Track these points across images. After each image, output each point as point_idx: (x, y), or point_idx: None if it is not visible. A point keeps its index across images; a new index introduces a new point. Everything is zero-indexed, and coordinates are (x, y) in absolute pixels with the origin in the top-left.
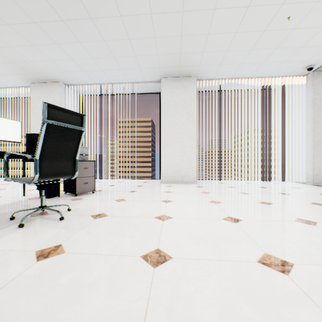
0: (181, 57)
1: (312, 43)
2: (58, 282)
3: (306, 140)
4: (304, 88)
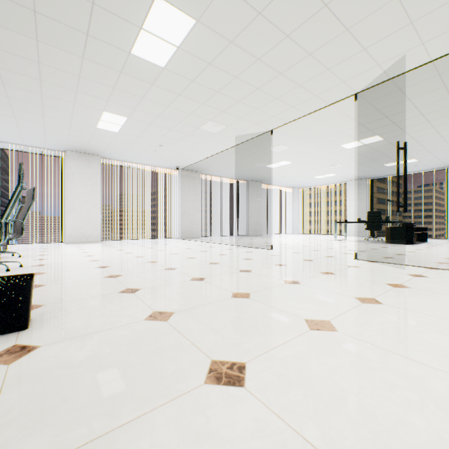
0: (89, 146)
1: (173, 159)
2: (60, 260)
3: (179, 211)
4: (178, 177)
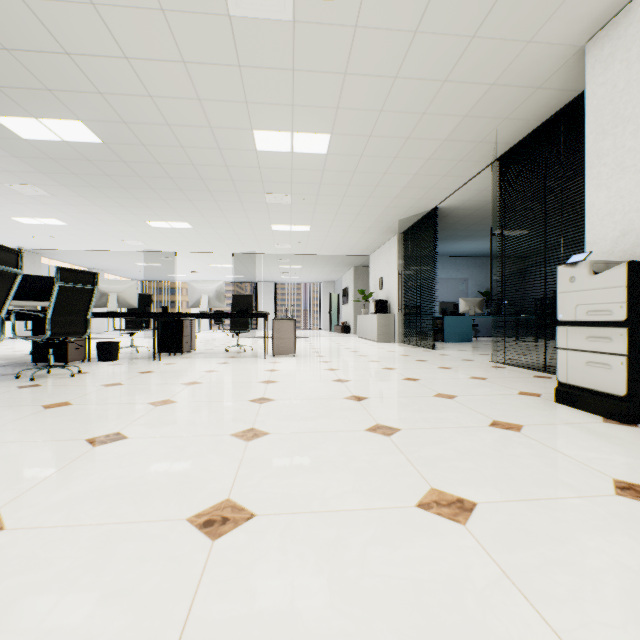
0: None
1: (34, 243)
2: None
3: None
4: None
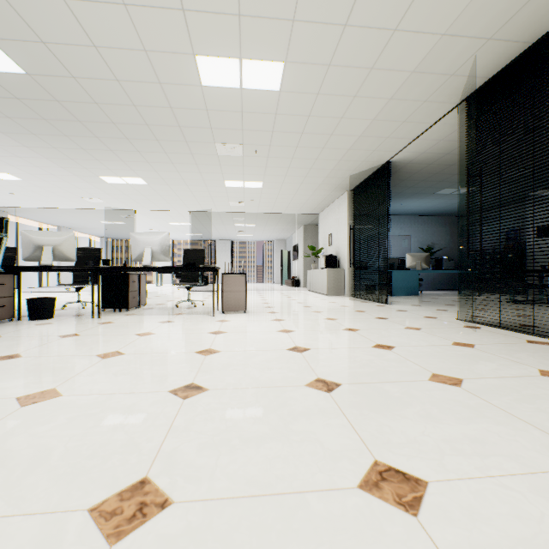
0: None
1: None
2: None
3: None
4: None
